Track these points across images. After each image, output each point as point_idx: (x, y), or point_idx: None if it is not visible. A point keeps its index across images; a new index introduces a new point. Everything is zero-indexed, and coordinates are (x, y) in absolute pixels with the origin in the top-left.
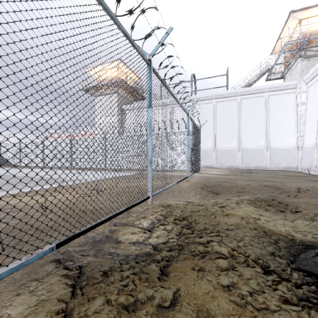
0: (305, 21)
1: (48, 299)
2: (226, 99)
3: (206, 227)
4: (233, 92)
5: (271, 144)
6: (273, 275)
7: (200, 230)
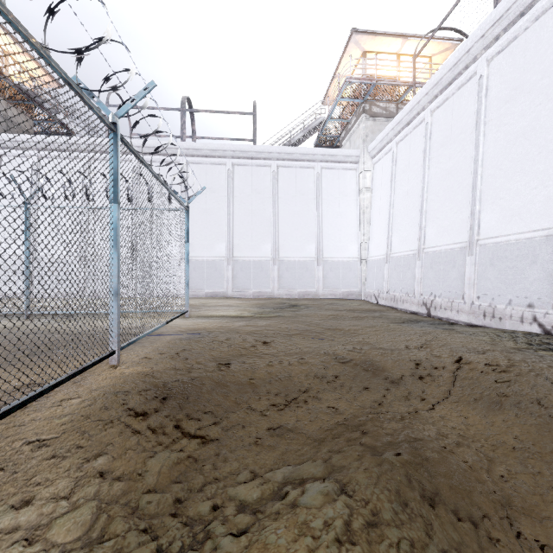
0: (370, 57)
1: None
2: (253, 162)
3: None
4: (265, 151)
5: (324, 254)
6: None
7: None
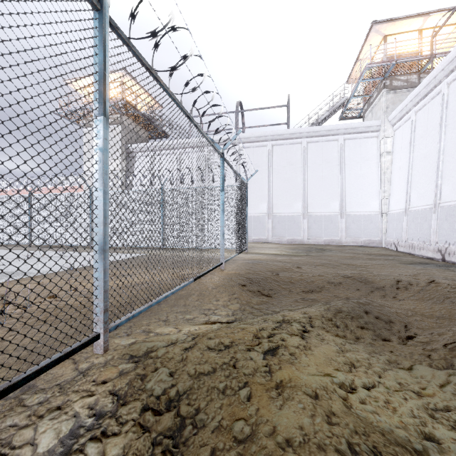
0: (390, 39)
1: None
2: (287, 142)
3: (218, 450)
4: (297, 132)
5: (347, 209)
6: None
7: None
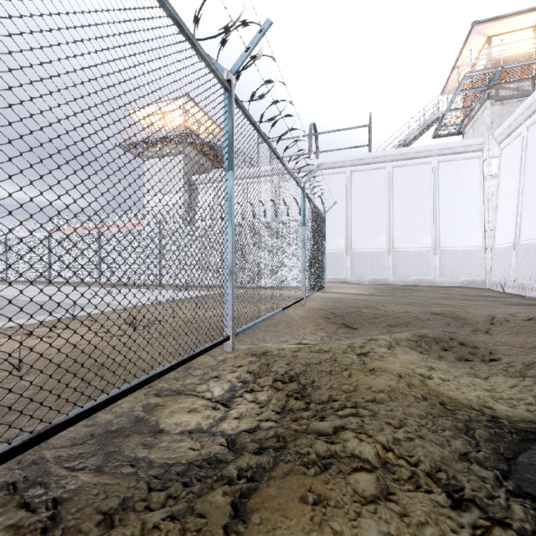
0: (496, 40)
1: None
2: (369, 167)
3: (333, 396)
4: (380, 156)
5: (441, 244)
6: (471, 512)
7: (322, 403)
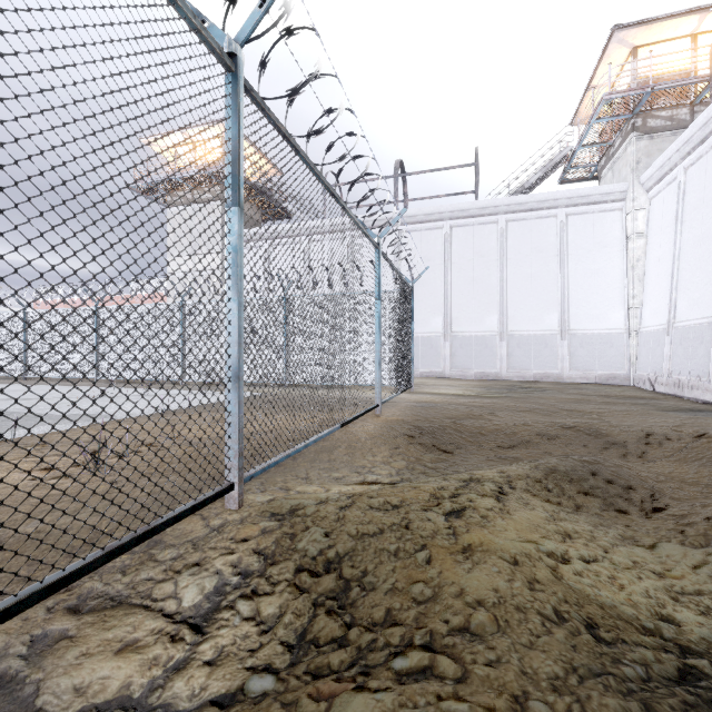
0: (644, 52)
1: None
2: (475, 221)
3: (394, 610)
4: (490, 205)
5: (571, 325)
6: None
7: (374, 626)
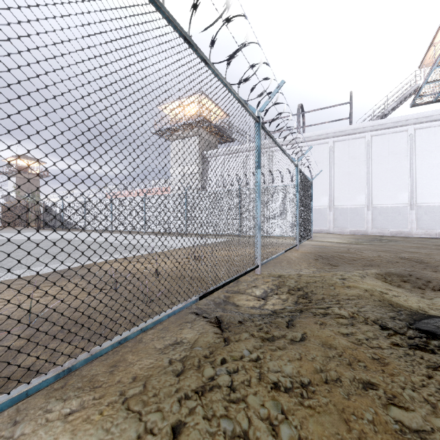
0: None
1: (206, 332)
2: (349, 137)
3: (324, 297)
4: (360, 127)
5: (418, 200)
6: (389, 330)
7: (319, 300)
